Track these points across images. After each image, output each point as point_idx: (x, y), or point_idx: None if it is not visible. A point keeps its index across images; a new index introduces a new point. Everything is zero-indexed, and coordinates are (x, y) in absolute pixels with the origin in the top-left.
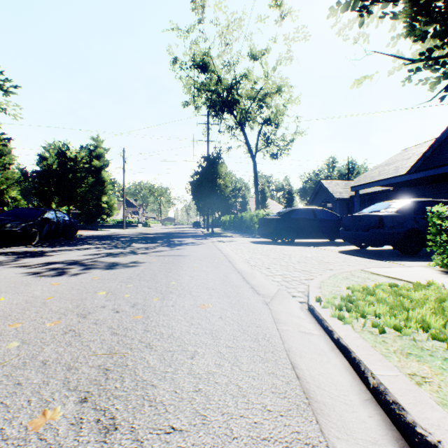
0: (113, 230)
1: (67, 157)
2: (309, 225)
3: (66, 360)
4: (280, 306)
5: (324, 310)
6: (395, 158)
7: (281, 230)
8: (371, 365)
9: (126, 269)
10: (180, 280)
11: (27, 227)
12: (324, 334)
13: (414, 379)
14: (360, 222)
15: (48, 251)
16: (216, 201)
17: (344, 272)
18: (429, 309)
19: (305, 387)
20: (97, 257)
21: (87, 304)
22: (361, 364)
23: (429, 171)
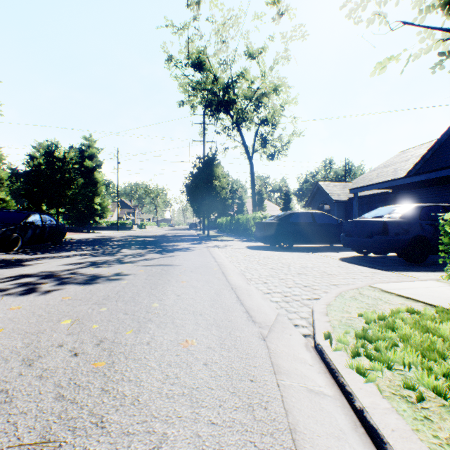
0: (106, 233)
1: (55, 157)
2: (307, 230)
3: None
4: (280, 342)
5: (336, 354)
6: (393, 160)
7: (278, 235)
8: None
9: (106, 284)
10: (164, 300)
11: (8, 232)
12: (340, 394)
13: None
14: (362, 228)
15: (27, 259)
16: (212, 204)
17: (351, 290)
18: None
19: None
20: (78, 267)
21: (42, 340)
22: None
23: (431, 173)
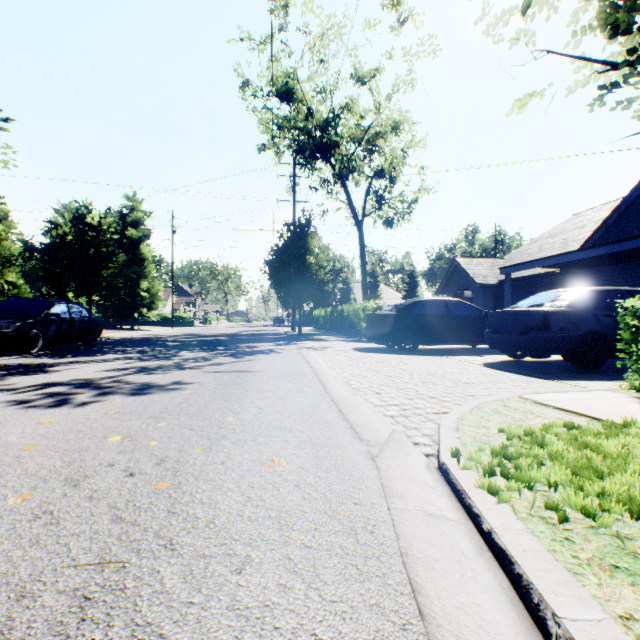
0: (157, 330)
1: (87, 225)
2: (439, 325)
3: (21, 577)
4: (394, 462)
5: (465, 473)
6: (562, 227)
7: (398, 332)
8: (551, 594)
9: (162, 394)
10: (241, 414)
11: (24, 327)
12: (465, 518)
13: (631, 628)
14: (514, 322)
15: (52, 364)
16: (305, 289)
17: (493, 401)
18: (635, 472)
19: (434, 638)
20: (123, 374)
21: (87, 459)
22: (533, 591)
23: (614, 245)
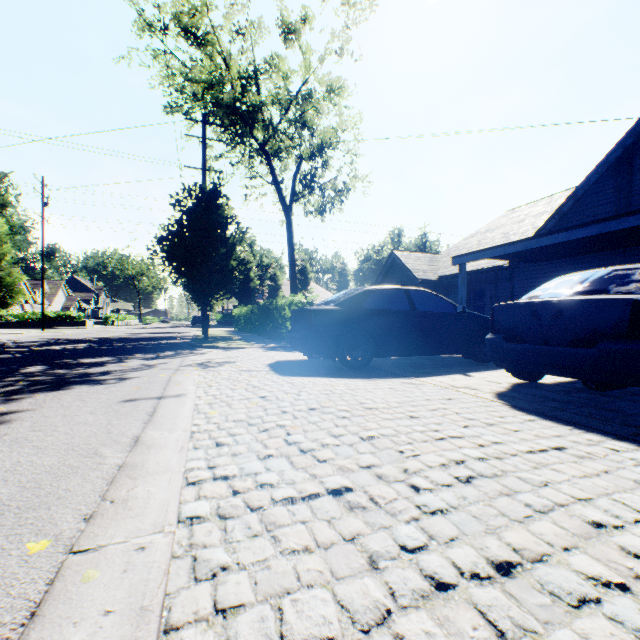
0: (11, 333)
1: None
2: (401, 326)
3: None
4: None
5: None
6: (499, 222)
7: (341, 338)
8: None
9: None
10: None
11: None
12: None
13: None
14: (559, 321)
15: None
16: (212, 278)
17: None
18: None
19: None
20: None
21: None
22: None
23: (609, 222)
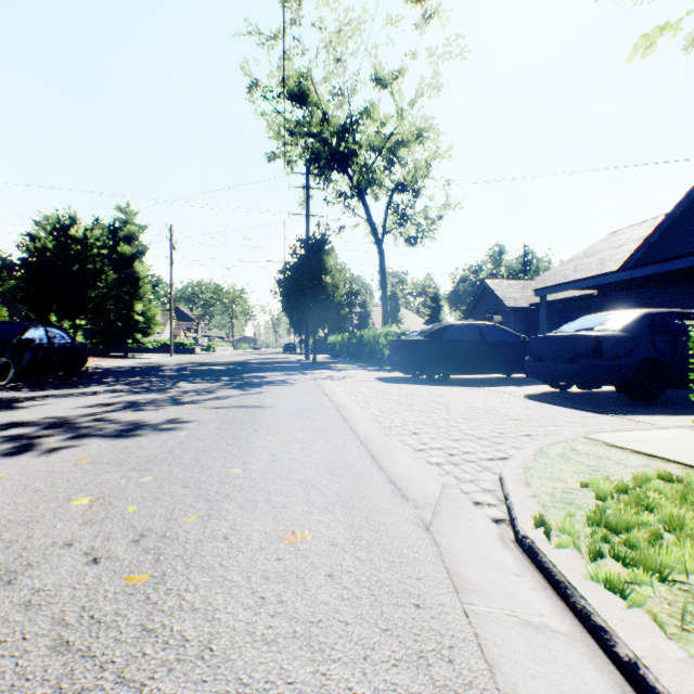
0: (153, 358)
1: (71, 237)
2: (472, 352)
3: None
4: (456, 533)
5: (562, 554)
6: (598, 246)
7: (427, 360)
8: None
9: (151, 437)
10: (250, 463)
11: None
12: (580, 630)
13: None
14: (560, 348)
15: (22, 399)
16: (321, 312)
17: (556, 443)
18: None
19: None
20: (107, 410)
21: (36, 535)
22: None
23: (662, 264)
